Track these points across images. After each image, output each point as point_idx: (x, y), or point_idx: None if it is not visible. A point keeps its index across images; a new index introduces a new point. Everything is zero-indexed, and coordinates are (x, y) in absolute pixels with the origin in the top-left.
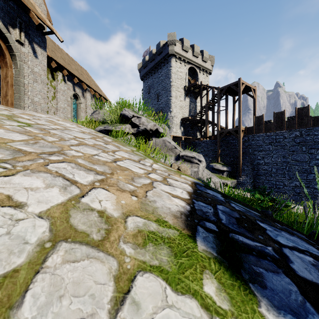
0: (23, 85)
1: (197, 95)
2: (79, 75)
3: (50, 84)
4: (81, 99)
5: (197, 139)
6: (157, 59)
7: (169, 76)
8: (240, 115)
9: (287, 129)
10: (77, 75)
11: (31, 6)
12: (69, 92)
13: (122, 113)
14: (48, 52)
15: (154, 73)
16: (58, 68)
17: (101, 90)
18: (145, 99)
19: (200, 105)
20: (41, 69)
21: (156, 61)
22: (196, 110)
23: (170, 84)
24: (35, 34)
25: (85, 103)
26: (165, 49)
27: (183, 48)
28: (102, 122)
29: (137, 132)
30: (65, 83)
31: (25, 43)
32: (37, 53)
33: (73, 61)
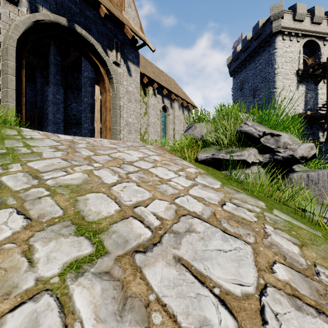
0: (119, 108)
1: (319, 79)
2: (168, 85)
3: (142, 101)
4: (170, 110)
5: (320, 143)
6: (254, 44)
7: (272, 61)
8: None
9: None
10: (165, 86)
11: (126, 21)
12: (158, 105)
13: (241, 131)
14: (141, 69)
15: (249, 63)
16: (149, 83)
17: (188, 97)
18: (235, 98)
19: (327, 93)
20: (134, 86)
21: (251, 48)
22: (316, 100)
23: (274, 72)
24: (129, 51)
25: (173, 114)
26: (266, 28)
27: (295, 18)
28: (200, 140)
29: (270, 161)
30: (155, 97)
31: (120, 63)
32: (131, 70)
33: (161, 72)
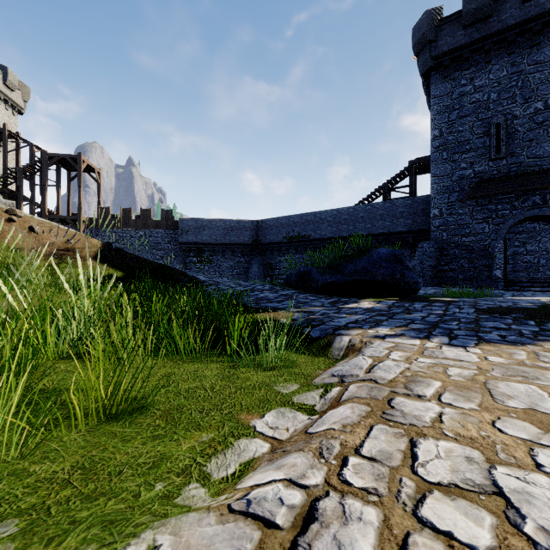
0: None
1: None
2: None
3: None
4: None
5: None
6: None
7: None
8: (81, 201)
9: (134, 228)
10: None
11: None
12: None
13: None
14: None
15: None
16: None
17: None
18: None
19: (3, 165)
20: None
21: None
22: None
23: None
24: None
25: None
26: None
27: None
28: None
29: None
30: None
31: None
32: None
33: None
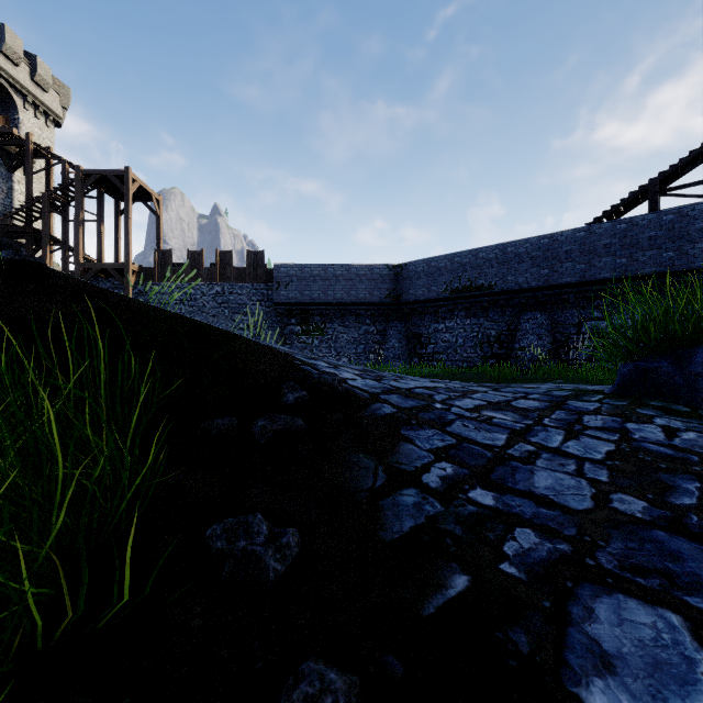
0: None
1: (16, 164)
2: None
3: None
4: None
5: None
6: None
7: None
8: (129, 240)
9: (207, 281)
10: None
11: None
12: None
13: None
14: None
15: None
16: None
17: None
18: None
19: (26, 193)
20: None
21: None
22: (11, 200)
23: None
24: None
25: None
26: None
27: None
28: None
29: None
30: None
31: None
32: None
33: None
